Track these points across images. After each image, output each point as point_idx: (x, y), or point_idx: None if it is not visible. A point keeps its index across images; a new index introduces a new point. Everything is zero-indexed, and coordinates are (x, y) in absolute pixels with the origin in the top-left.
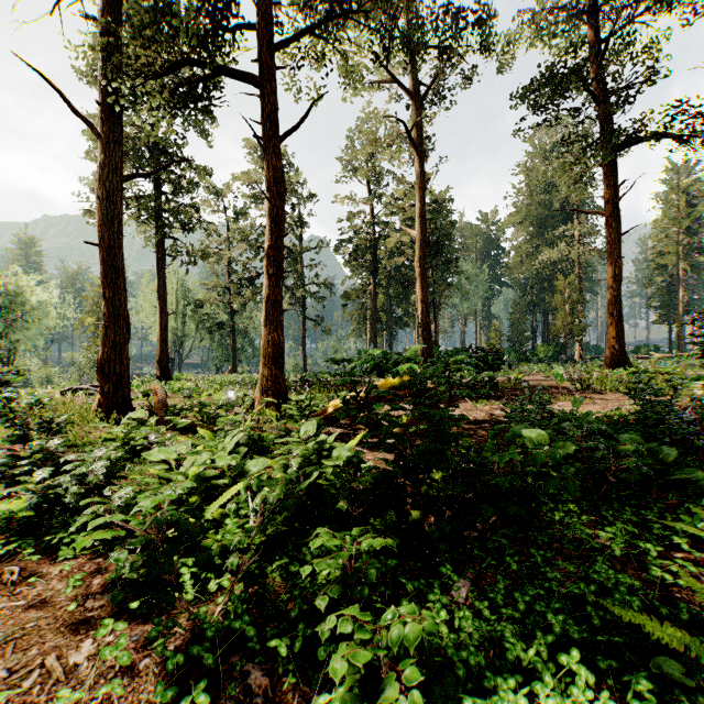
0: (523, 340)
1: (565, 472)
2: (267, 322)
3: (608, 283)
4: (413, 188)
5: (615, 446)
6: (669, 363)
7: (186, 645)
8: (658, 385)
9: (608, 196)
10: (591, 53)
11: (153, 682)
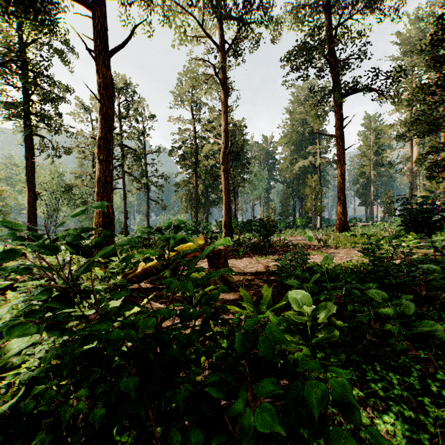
0: (288, 215)
1: (331, 334)
2: (99, 198)
3: (338, 179)
4: (220, 115)
5: (375, 308)
6: (370, 229)
7: None
8: None
9: (338, 125)
10: (328, 35)
11: None
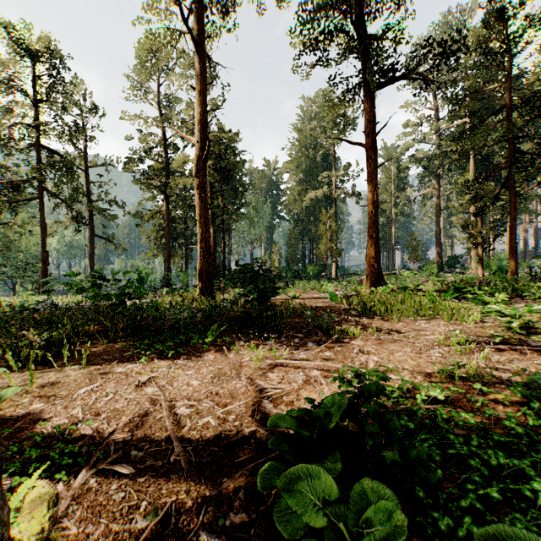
0: (296, 261)
1: None
2: None
3: (369, 208)
4: None
5: None
6: (407, 280)
7: None
8: (439, 307)
9: (369, 130)
10: None
11: None
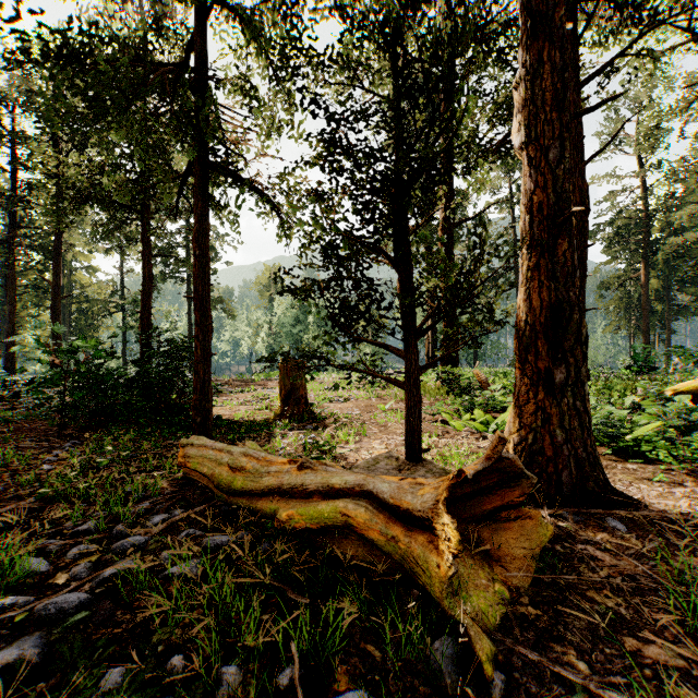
0: None
1: None
2: None
3: None
4: None
5: None
6: None
7: (689, 472)
8: None
9: None
10: None
11: (686, 477)
